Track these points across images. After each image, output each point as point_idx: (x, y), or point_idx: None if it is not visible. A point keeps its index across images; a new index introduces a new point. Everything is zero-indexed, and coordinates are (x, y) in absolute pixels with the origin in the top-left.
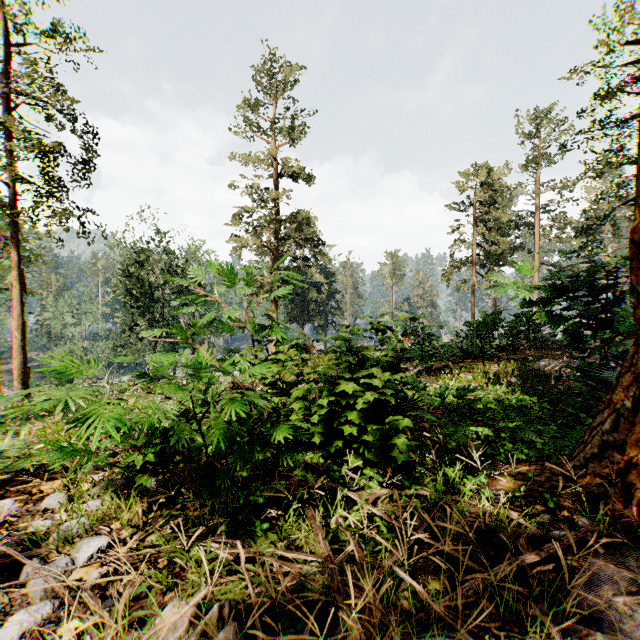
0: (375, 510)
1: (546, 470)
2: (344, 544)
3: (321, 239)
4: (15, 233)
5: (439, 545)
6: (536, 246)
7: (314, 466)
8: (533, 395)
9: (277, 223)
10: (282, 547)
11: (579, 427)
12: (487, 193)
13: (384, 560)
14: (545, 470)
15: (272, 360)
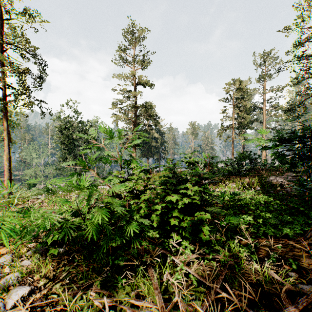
0: (190, 270)
1: (289, 244)
2: (171, 292)
3: (157, 116)
4: (5, 113)
5: (231, 297)
6: (264, 119)
7: (153, 238)
8: (270, 196)
9: (135, 108)
10: (133, 296)
11: (299, 215)
12: (240, 93)
13: (197, 310)
14: (289, 244)
15: (131, 178)
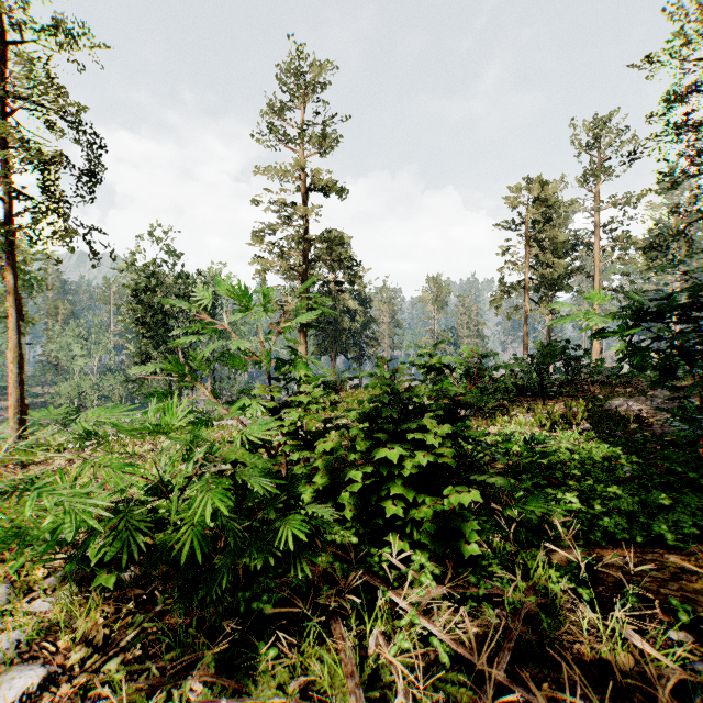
0: (432, 627)
1: (669, 563)
2: (387, 682)
3: (355, 261)
4: (11, 254)
5: (534, 698)
6: (596, 269)
7: (345, 546)
8: (614, 444)
9: (306, 243)
10: (295, 693)
11: (685, 489)
12: (542, 209)
13: None
14: (668, 563)
15: (292, 403)
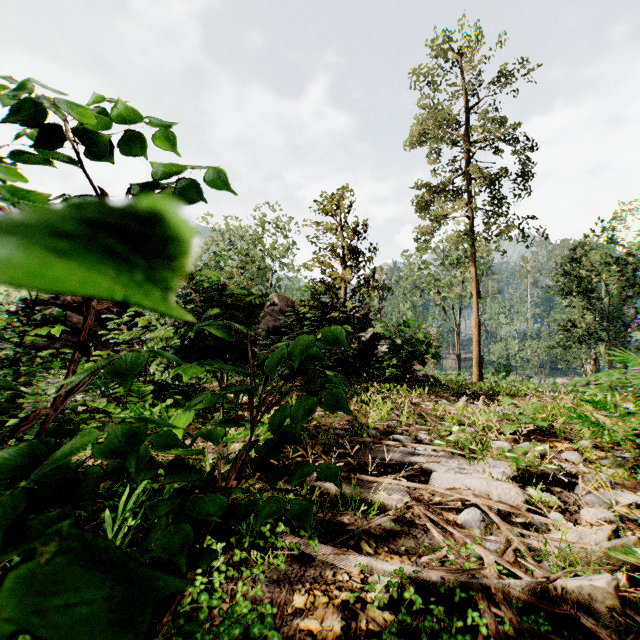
0: None
1: None
2: None
3: None
4: (473, 253)
5: None
6: None
7: None
8: None
9: None
10: None
11: None
12: None
13: None
14: None
15: None
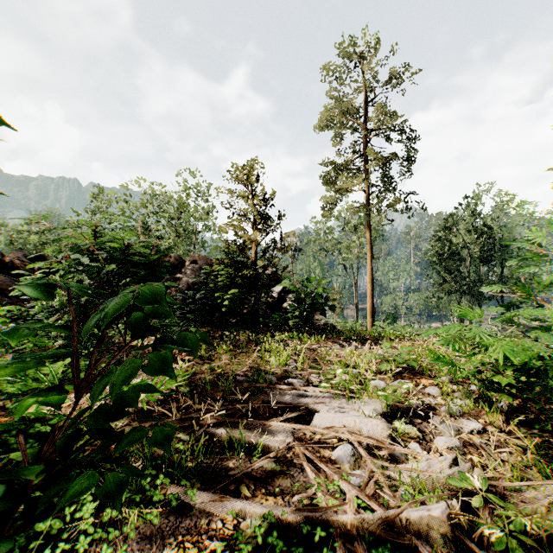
0: None
1: None
2: None
3: None
4: (367, 221)
5: None
6: None
7: None
8: None
9: None
10: None
11: None
12: None
13: None
14: None
15: None
